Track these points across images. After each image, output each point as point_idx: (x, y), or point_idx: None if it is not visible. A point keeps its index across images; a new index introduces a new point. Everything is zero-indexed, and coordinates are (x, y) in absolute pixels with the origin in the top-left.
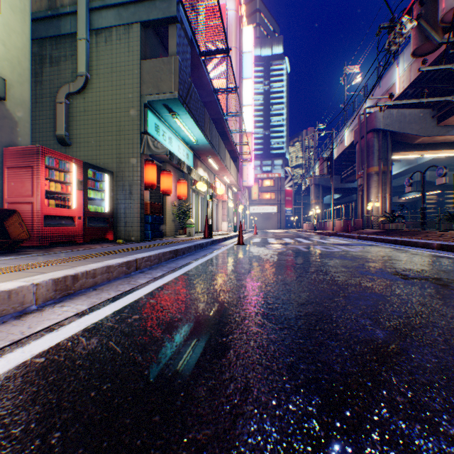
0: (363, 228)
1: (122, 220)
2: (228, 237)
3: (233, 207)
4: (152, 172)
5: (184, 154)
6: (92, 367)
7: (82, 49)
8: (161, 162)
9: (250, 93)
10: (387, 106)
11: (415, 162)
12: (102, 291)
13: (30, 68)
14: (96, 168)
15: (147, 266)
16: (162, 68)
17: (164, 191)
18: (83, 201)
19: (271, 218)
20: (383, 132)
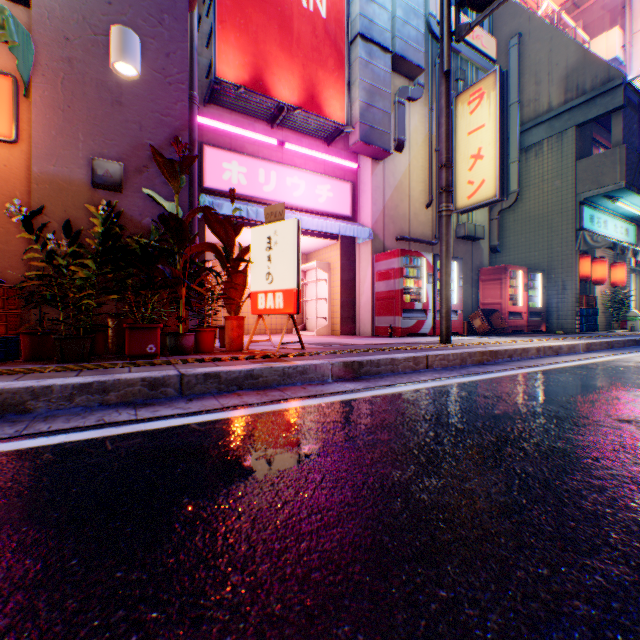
0: None
1: (552, 314)
2: None
3: None
4: (585, 264)
5: (621, 231)
6: (639, 361)
7: (512, 170)
8: None
9: None
10: None
11: None
12: (604, 352)
13: (486, 209)
14: (532, 271)
15: (615, 347)
16: (602, 162)
17: (595, 280)
18: (525, 299)
19: None
20: None
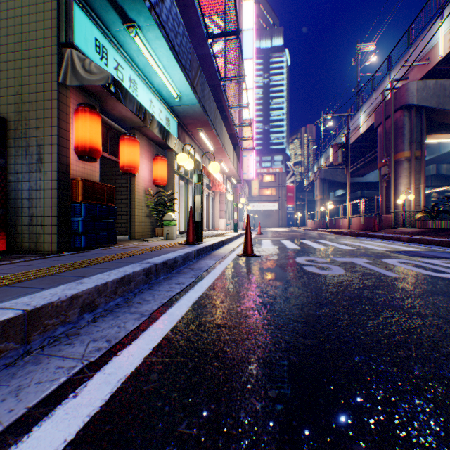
0: (392, 226)
1: (25, 213)
2: (227, 239)
3: (232, 202)
4: (91, 126)
5: (162, 117)
6: None
7: None
8: (127, 129)
9: (250, 76)
10: (423, 76)
11: (437, 152)
12: None
13: None
14: None
15: None
16: None
17: (125, 167)
18: None
19: (272, 215)
20: (416, 108)
